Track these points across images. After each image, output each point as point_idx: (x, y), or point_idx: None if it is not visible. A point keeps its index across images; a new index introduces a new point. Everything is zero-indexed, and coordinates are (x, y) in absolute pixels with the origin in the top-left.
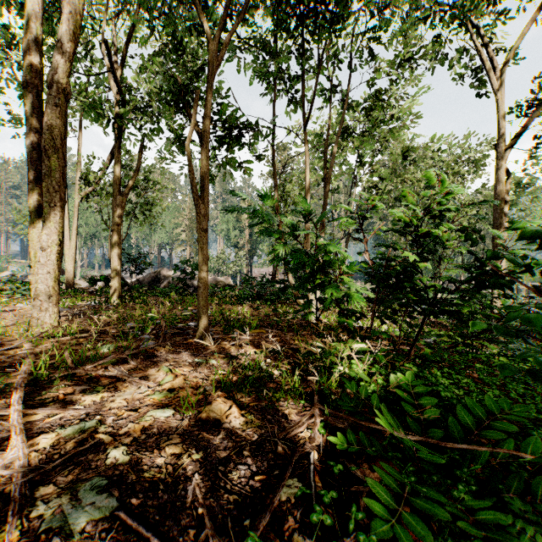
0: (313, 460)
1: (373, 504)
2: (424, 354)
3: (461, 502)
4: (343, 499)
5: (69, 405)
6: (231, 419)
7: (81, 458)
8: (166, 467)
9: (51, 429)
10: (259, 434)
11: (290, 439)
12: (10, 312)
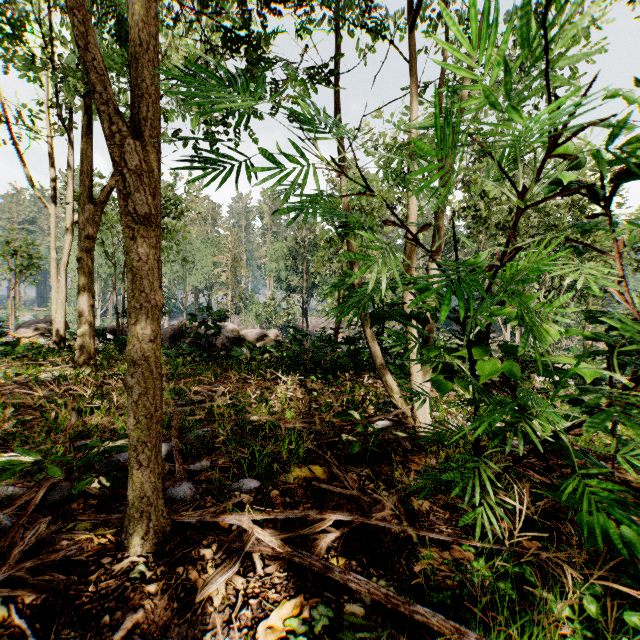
0: None
1: None
2: None
3: None
4: None
5: None
6: None
7: None
8: None
9: None
10: None
11: None
12: None
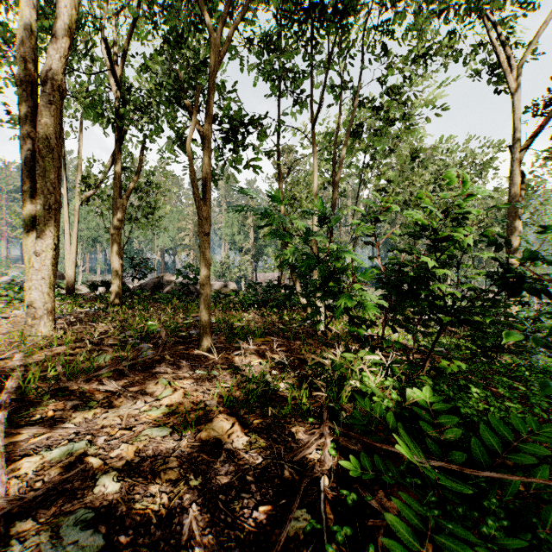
0: (324, 486)
1: (394, 545)
2: (440, 365)
3: (491, 540)
4: (357, 533)
5: (59, 422)
6: (233, 439)
7: (67, 486)
8: (160, 495)
9: (36, 451)
10: (264, 455)
11: (298, 462)
12: (6, 320)
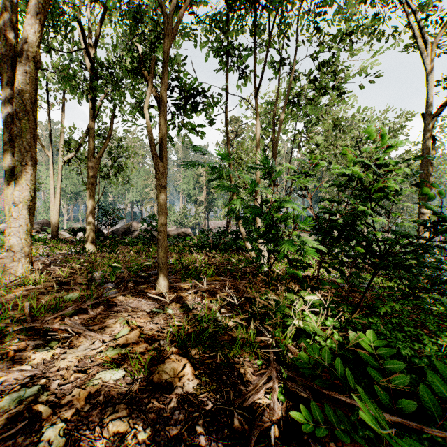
0: (274, 438)
1: None
2: (374, 305)
3: None
4: None
5: (17, 364)
6: (184, 382)
7: (9, 441)
8: None
9: None
10: (214, 400)
11: (247, 408)
12: None
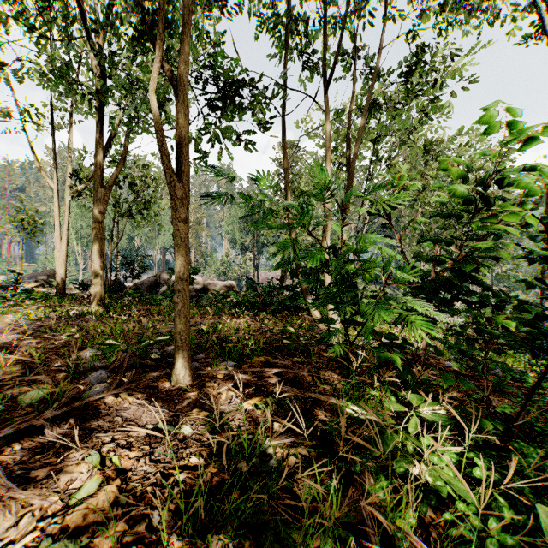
0: None
1: None
2: None
3: None
4: None
5: None
6: None
7: None
8: None
9: None
10: None
11: None
12: None
